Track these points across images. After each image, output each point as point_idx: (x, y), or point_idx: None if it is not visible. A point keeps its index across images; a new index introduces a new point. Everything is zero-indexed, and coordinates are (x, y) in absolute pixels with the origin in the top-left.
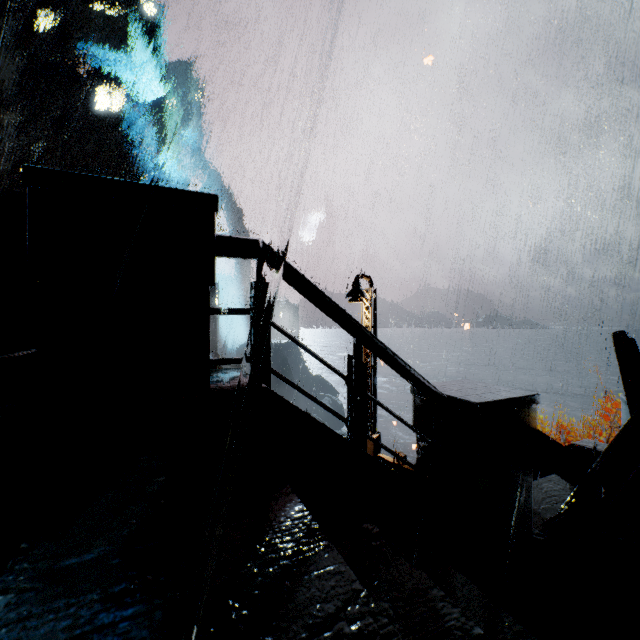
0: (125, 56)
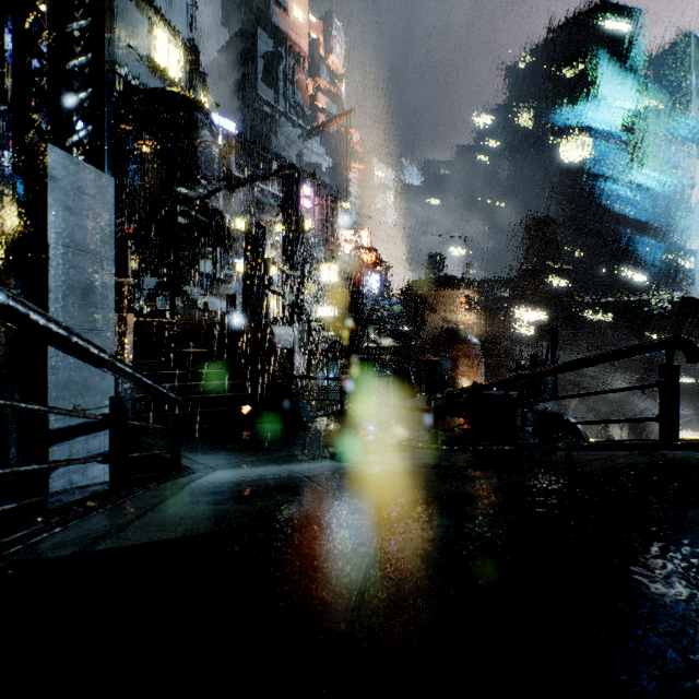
0: (599, 99)
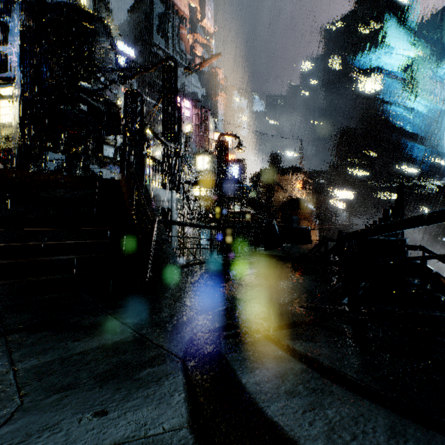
0: (387, 48)
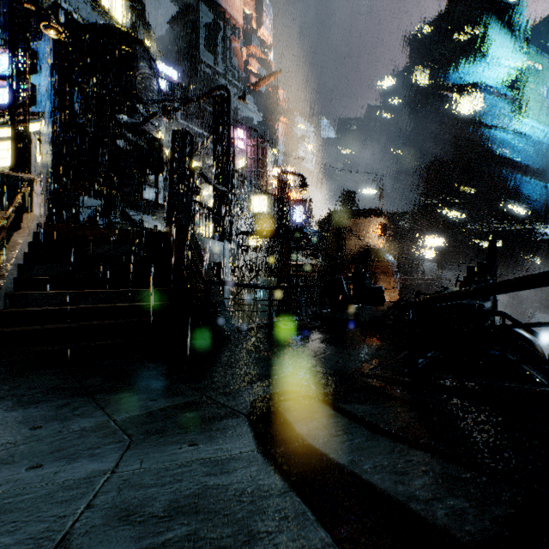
0: (489, 58)
